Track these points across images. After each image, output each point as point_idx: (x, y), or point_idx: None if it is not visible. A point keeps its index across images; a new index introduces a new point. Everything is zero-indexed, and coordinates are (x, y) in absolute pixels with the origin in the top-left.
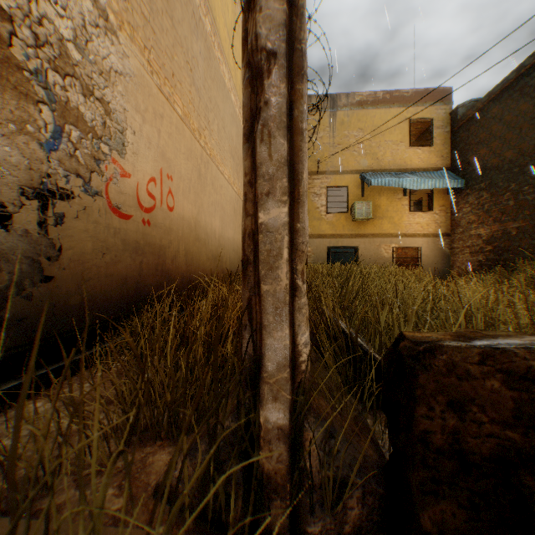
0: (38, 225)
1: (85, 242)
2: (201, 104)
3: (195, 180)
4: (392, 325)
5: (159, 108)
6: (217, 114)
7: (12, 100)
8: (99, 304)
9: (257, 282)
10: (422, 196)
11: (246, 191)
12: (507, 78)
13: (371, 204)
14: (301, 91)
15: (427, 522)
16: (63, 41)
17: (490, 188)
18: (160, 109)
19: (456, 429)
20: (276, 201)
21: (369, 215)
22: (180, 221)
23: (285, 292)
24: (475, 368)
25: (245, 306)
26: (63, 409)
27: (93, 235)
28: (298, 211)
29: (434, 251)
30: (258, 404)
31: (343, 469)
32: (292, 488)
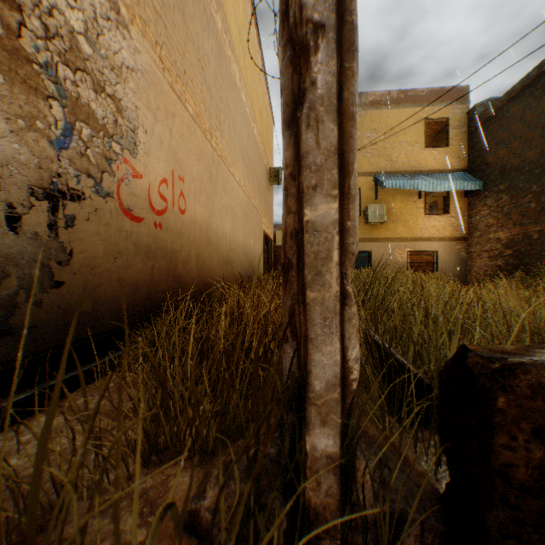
0: (48, 227)
1: (96, 246)
2: (212, 103)
3: (206, 182)
4: (422, 334)
5: (170, 106)
6: (228, 115)
7: (21, 95)
8: (111, 311)
9: (301, 289)
10: (437, 199)
11: (286, 185)
12: (529, 75)
13: (385, 207)
14: (352, 70)
15: None
16: (73, 33)
17: (510, 190)
18: (172, 108)
19: (542, 462)
20: (324, 196)
21: (382, 218)
22: (191, 224)
23: (335, 300)
24: None
25: (286, 316)
26: (75, 423)
27: (104, 238)
28: (348, 207)
29: (450, 255)
30: (303, 428)
31: (399, 502)
32: (342, 525)
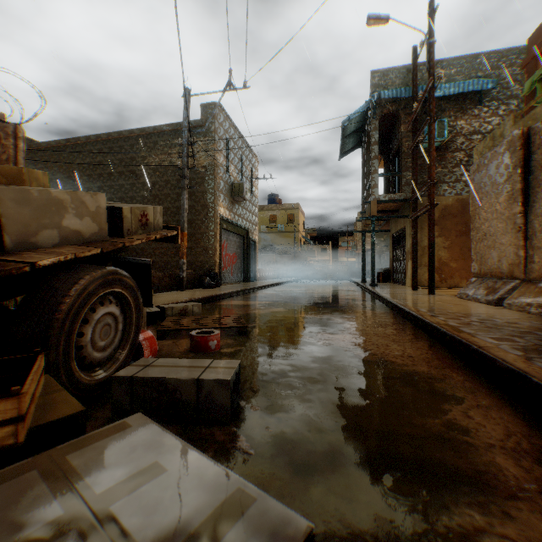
0: None
1: None
2: None
3: None
4: None
5: None
6: None
7: None
8: None
9: None
10: None
11: None
12: (53, 143)
13: None
14: None
15: None
16: None
17: None
18: None
19: None
20: None
21: None
22: None
23: None
24: None
25: None
26: None
27: None
28: None
29: None
30: None
31: None
32: None
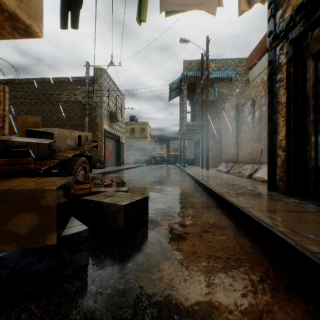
0: None
1: None
2: None
3: None
4: None
5: None
6: None
7: None
8: None
9: None
10: None
11: None
12: None
13: None
14: None
15: None
16: None
17: None
18: None
19: None
20: None
21: None
22: None
23: None
24: None
25: None
26: None
27: None
28: None
29: None
30: None
31: None
32: None
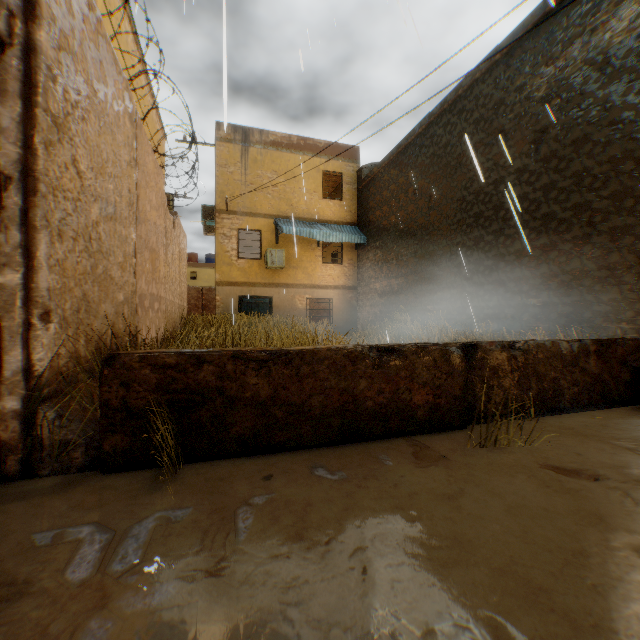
0: None
1: None
2: None
3: None
4: None
5: None
6: None
7: None
8: None
9: (1, 321)
10: (338, 248)
11: None
12: (393, 152)
13: (284, 252)
14: (36, 202)
15: (109, 448)
16: None
17: (383, 247)
18: None
19: (125, 396)
20: (13, 270)
21: (282, 263)
22: None
23: (20, 326)
24: (138, 364)
25: None
26: None
27: None
28: (34, 276)
29: (344, 303)
30: (0, 398)
31: (72, 436)
32: (27, 449)
